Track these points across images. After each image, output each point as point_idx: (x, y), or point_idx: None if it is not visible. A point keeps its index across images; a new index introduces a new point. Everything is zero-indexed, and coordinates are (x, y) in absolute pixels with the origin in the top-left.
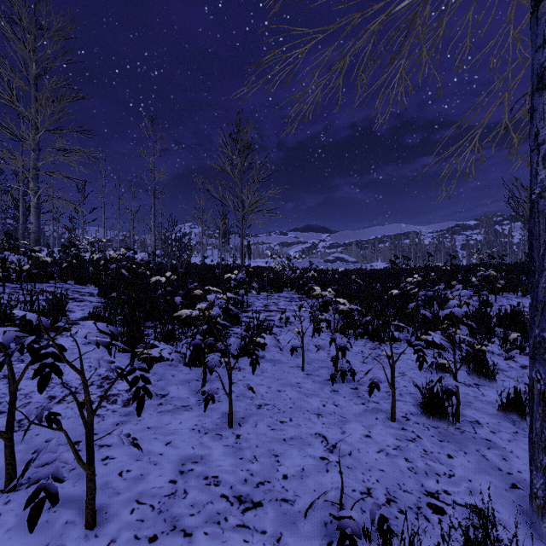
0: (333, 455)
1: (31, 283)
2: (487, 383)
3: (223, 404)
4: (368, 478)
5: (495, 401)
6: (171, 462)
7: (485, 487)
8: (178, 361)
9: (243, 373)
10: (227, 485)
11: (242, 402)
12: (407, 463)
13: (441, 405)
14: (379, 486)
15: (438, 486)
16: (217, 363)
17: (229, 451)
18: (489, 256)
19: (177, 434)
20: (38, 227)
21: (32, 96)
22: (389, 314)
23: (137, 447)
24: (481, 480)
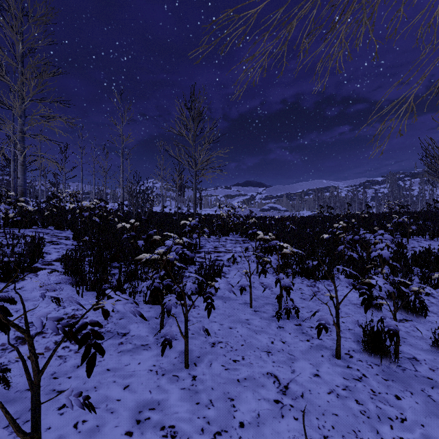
0: (287, 397)
1: (16, 228)
2: (414, 318)
3: (179, 343)
4: (323, 424)
5: (426, 336)
6: (128, 410)
7: (438, 433)
8: (133, 314)
9: (197, 310)
10: (184, 437)
11: (197, 340)
12: (358, 406)
13: (383, 344)
14: (335, 434)
15: (393, 433)
16: (174, 305)
17: (185, 395)
18: (399, 205)
19: (135, 376)
20: (24, 181)
21: (19, 72)
22: (320, 254)
23: (88, 408)
24: (433, 425)
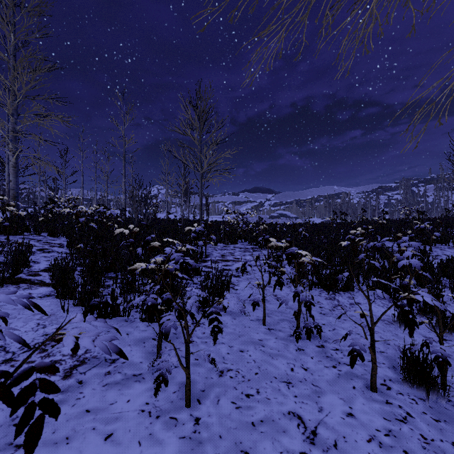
0: (316, 448)
1: (5, 235)
2: (453, 337)
3: (180, 371)
4: None
5: None
6: None
7: None
8: (106, 351)
9: (202, 328)
10: None
11: (202, 367)
12: None
13: (429, 374)
14: None
15: None
16: (173, 326)
17: (185, 448)
18: (418, 211)
19: (121, 420)
20: (17, 184)
21: (11, 66)
22: (337, 263)
23: None
24: None
